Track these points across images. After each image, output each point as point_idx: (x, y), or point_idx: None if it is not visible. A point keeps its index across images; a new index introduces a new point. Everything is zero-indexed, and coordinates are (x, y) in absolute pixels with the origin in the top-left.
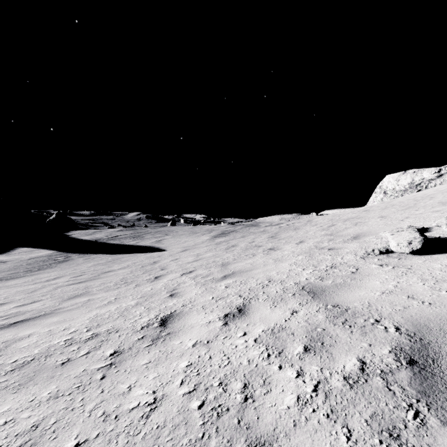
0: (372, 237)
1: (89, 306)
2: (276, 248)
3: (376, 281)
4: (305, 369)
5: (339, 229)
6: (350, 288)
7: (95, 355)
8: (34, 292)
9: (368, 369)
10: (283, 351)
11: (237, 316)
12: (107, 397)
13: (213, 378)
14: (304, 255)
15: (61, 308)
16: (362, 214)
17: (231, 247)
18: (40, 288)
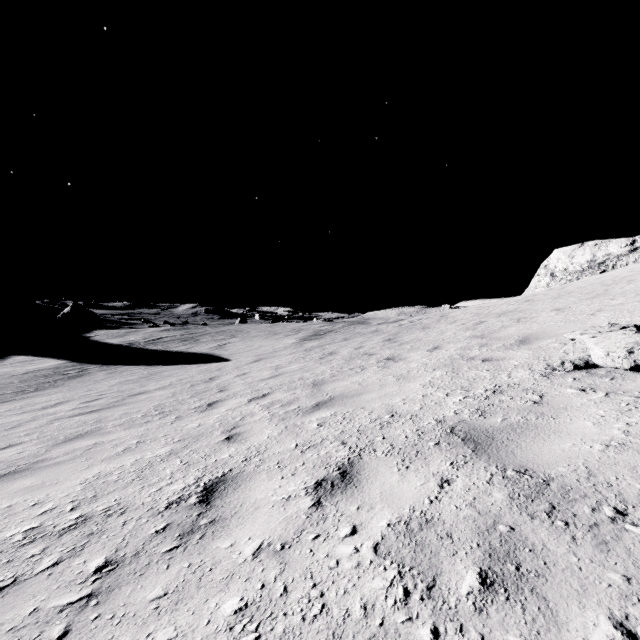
0: (551, 341)
1: (92, 456)
2: (398, 358)
3: (584, 421)
4: None
5: (493, 328)
6: (541, 434)
7: (67, 571)
8: (16, 428)
9: None
10: (437, 584)
11: (339, 485)
12: None
13: None
14: (443, 369)
15: (46, 459)
16: (523, 306)
17: (328, 356)
18: (28, 422)
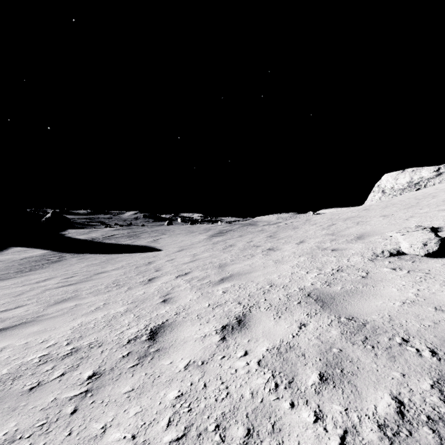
0: (378, 237)
1: (75, 312)
2: (276, 249)
3: (392, 288)
4: (325, 409)
5: (341, 228)
6: (364, 296)
7: (70, 378)
8: (21, 295)
9: (409, 413)
10: (294, 380)
11: (237, 328)
12: (74, 442)
13: (208, 418)
14: (306, 256)
15: (45, 315)
16: (362, 213)
17: (229, 247)
18: (28, 291)
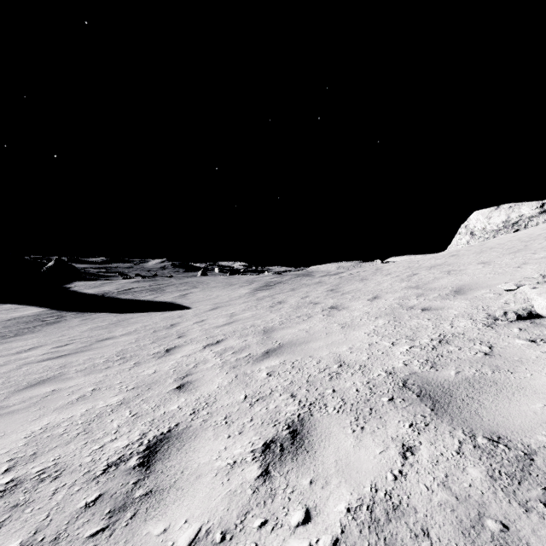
0: (486, 292)
1: (46, 404)
2: (341, 307)
3: None
4: None
5: (427, 279)
6: (503, 391)
7: None
8: None
9: None
10: None
11: (289, 449)
12: None
13: None
14: (385, 318)
15: (2, 407)
16: (450, 260)
17: (277, 304)
18: None
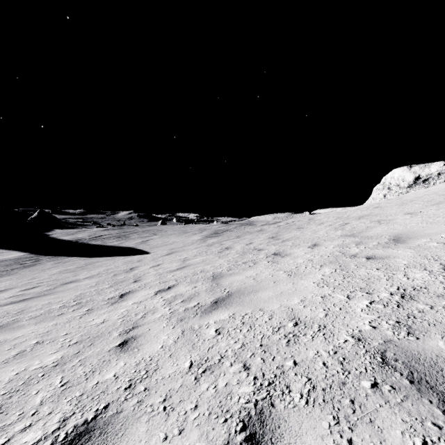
0: (427, 241)
1: None
2: (284, 254)
3: None
4: None
5: (360, 228)
6: None
7: None
8: None
9: None
10: None
11: None
12: None
13: None
14: (331, 266)
15: None
16: (376, 211)
17: (225, 250)
18: None
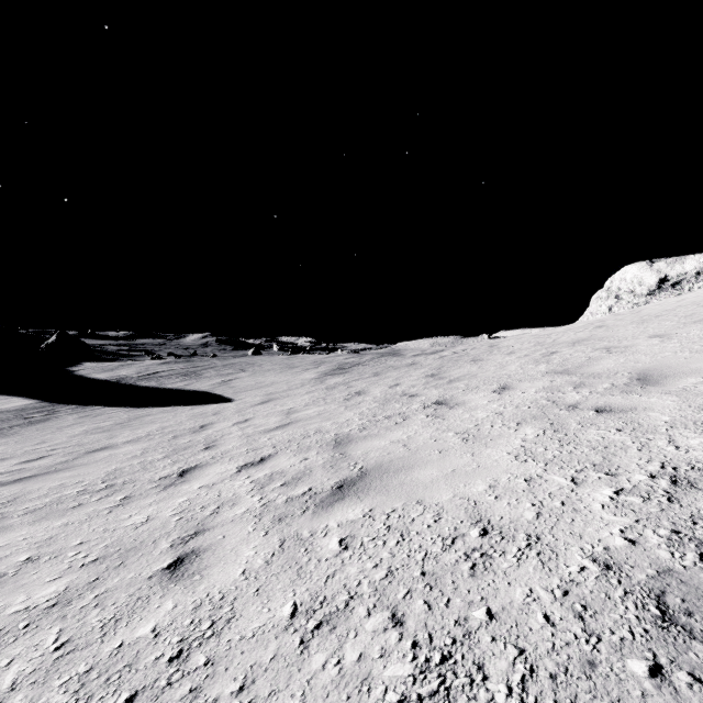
0: (698, 381)
1: None
2: (453, 403)
3: None
4: None
5: (577, 360)
6: None
7: None
8: None
9: None
10: None
11: None
12: None
13: None
14: (535, 424)
15: None
16: (599, 333)
17: (355, 396)
18: None
